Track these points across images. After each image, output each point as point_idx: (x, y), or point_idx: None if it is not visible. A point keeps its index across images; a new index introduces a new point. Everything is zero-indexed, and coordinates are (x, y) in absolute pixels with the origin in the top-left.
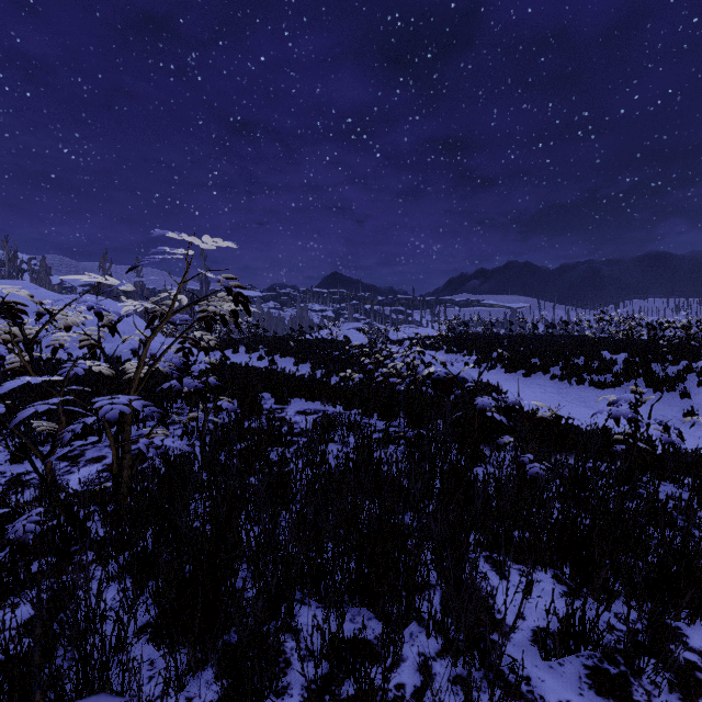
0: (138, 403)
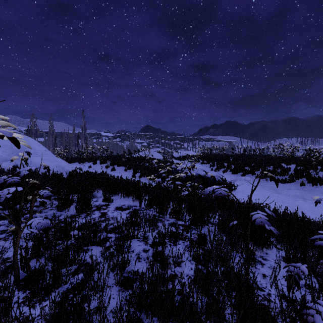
0: None
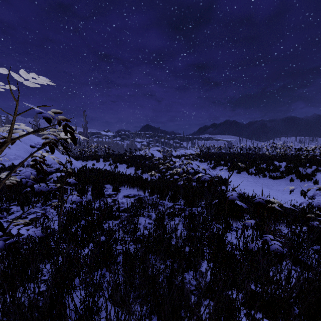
0: None
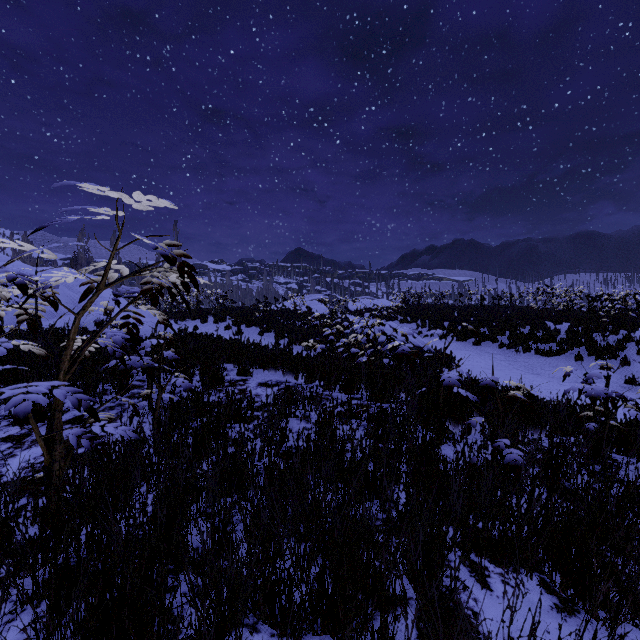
0: (62, 390)
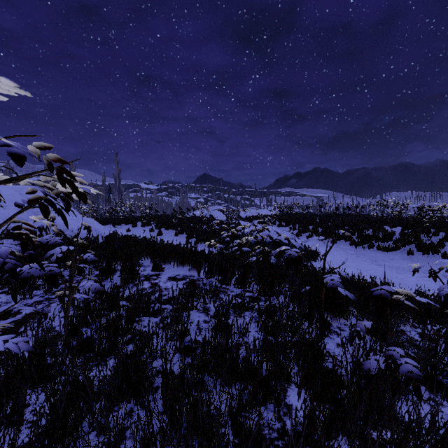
0: None
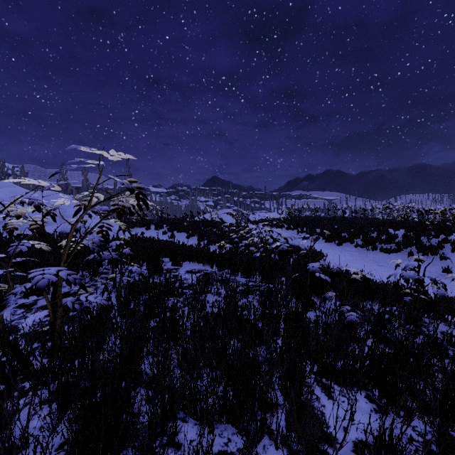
0: (64, 272)
